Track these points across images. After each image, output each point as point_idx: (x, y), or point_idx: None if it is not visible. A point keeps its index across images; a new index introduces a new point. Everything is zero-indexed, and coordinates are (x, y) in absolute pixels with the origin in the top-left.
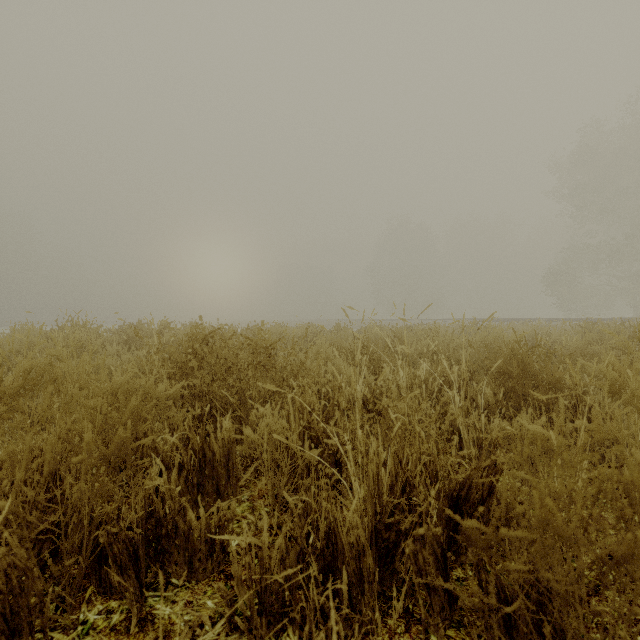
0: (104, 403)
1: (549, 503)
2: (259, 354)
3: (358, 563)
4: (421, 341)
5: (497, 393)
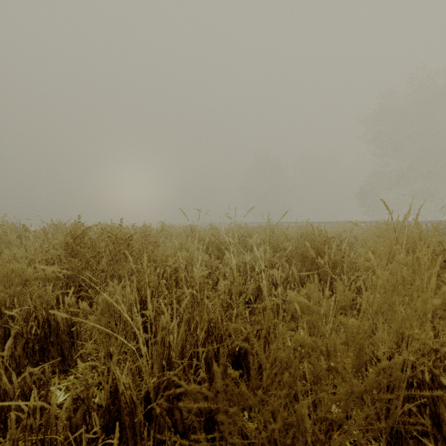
0: None
1: (232, 374)
2: (120, 244)
3: (132, 419)
4: (260, 235)
5: (302, 272)
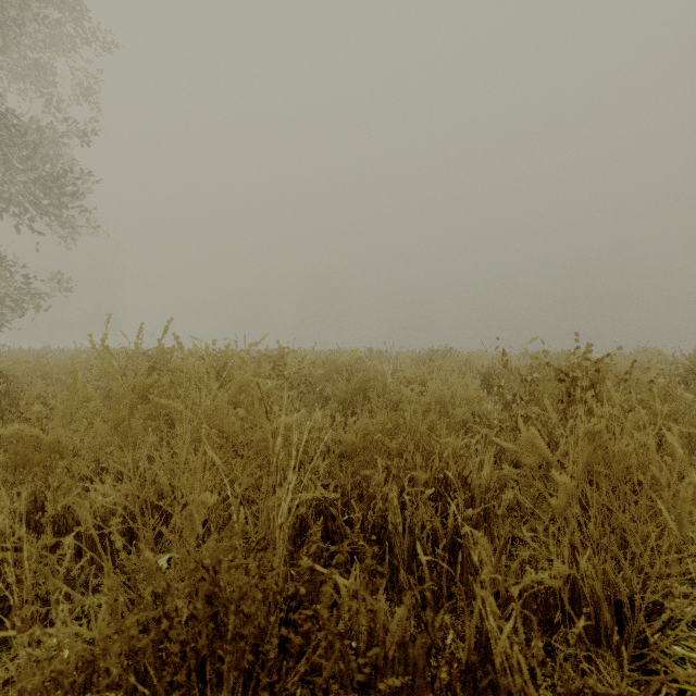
0: (619, 370)
1: None
2: None
3: None
4: None
5: None
